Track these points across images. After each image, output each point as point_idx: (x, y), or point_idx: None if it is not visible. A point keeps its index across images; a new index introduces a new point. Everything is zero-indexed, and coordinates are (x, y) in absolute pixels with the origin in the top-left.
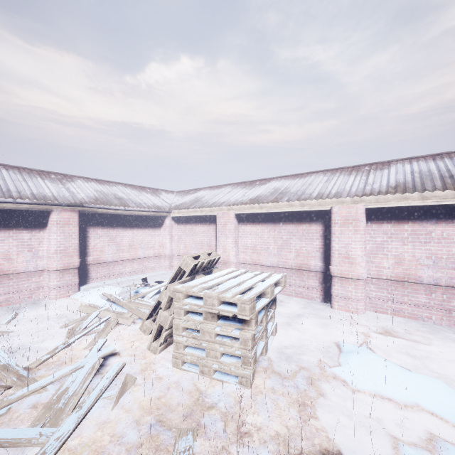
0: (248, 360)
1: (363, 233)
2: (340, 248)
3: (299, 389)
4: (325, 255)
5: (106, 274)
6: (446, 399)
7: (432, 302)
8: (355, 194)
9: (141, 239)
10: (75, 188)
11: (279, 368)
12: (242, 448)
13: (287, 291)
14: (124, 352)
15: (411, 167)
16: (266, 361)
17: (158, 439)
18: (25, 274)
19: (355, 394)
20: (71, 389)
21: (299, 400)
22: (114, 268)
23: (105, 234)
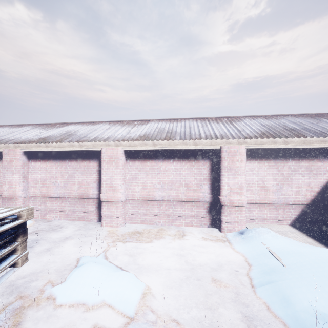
0: None
1: (122, 168)
2: (107, 179)
3: None
4: (100, 185)
5: None
6: (123, 290)
7: (161, 212)
8: (117, 139)
9: None
10: None
11: None
12: None
13: (72, 217)
14: None
15: (158, 125)
16: None
17: None
18: None
19: (56, 309)
20: None
21: None
22: None
23: None
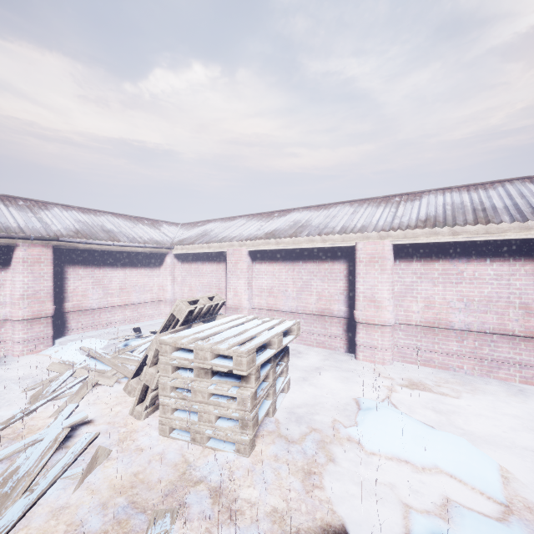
0: (247, 423)
1: (390, 273)
2: (366, 290)
3: (307, 454)
4: (349, 298)
5: (90, 324)
6: (467, 459)
7: (464, 350)
8: (382, 228)
9: (135, 281)
10: (49, 218)
11: (287, 431)
12: (230, 529)
13: (308, 341)
14: (100, 420)
15: (444, 198)
16: (273, 423)
17: (128, 525)
18: None
19: (369, 457)
20: (23, 468)
21: (305, 468)
22: (100, 316)
23: (89, 274)
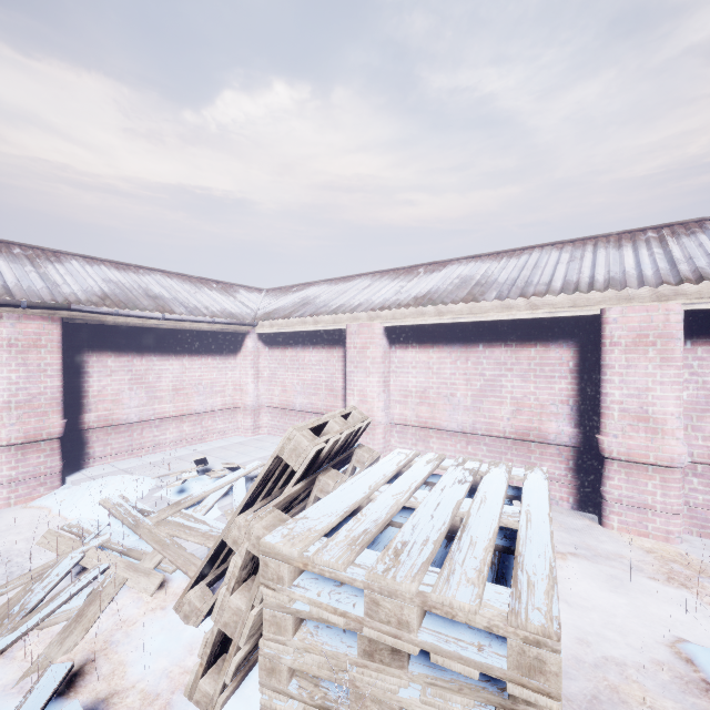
0: None
1: (681, 365)
2: (626, 398)
3: None
4: (580, 411)
5: (126, 448)
6: None
7: None
8: (662, 280)
9: (197, 377)
10: (60, 275)
11: None
12: None
13: None
14: (118, 708)
15: None
16: None
17: None
18: None
19: None
20: None
21: None
22: (142, 434)
23: (123, 367)
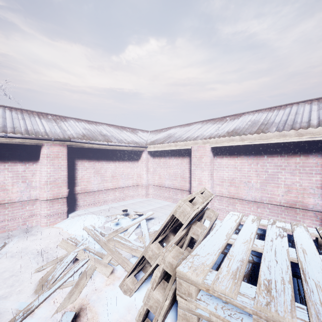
0: None
1: None
2: None
3: None
4: None
5: (92, 202)
6: None
7: None
8: None
9: (122, 171)
10: (66, 126)
11: None
12: None
13: None
14: None
15: None
16: None
17: None
18: (19, 203)
19: None
20: None
21: None
22: (98, 196)
23: (91, 166)
